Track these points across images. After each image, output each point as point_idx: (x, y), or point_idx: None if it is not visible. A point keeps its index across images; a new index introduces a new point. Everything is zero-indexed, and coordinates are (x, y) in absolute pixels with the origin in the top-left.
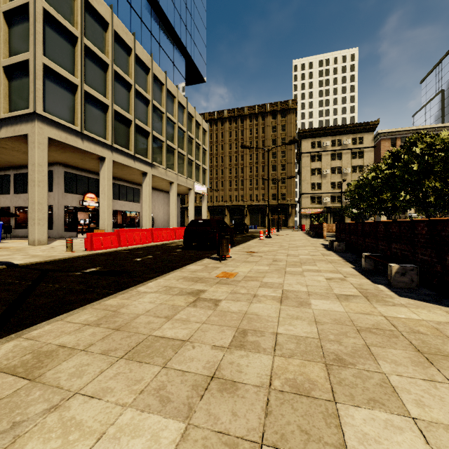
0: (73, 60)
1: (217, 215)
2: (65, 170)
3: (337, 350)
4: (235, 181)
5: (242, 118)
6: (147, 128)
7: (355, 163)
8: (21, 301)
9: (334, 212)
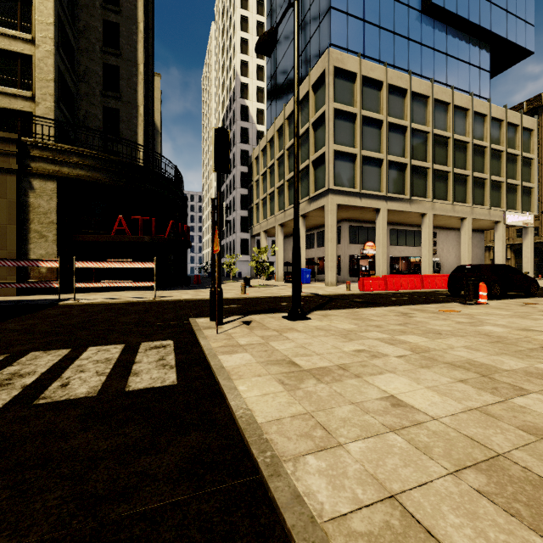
0: (353, 135)
1: None
2: (349, 224)
3: (444, 333)
4: None
5: None
6: (426, 165)
7: None
8: (321, 306)
9: None
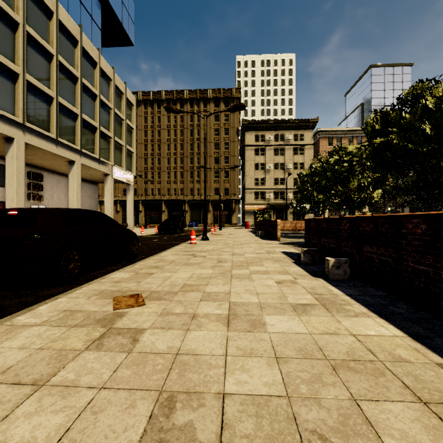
0: None
1: (153, 210)
2: None
3: None
4: (174, 172)
5: (182, 102)
6: (12, 65)
7: (296, 160)
8: None
9: (277, 208)
